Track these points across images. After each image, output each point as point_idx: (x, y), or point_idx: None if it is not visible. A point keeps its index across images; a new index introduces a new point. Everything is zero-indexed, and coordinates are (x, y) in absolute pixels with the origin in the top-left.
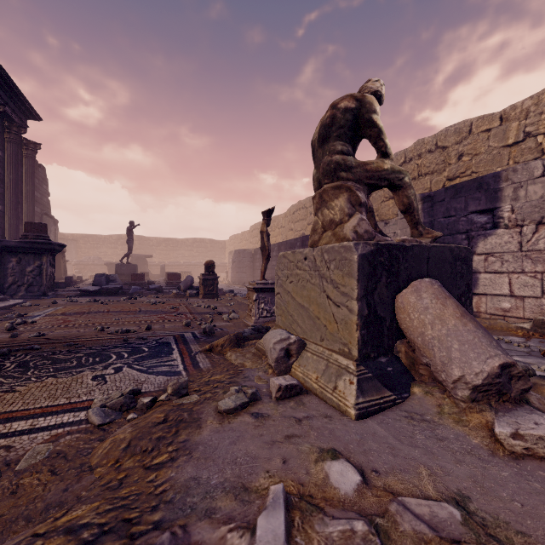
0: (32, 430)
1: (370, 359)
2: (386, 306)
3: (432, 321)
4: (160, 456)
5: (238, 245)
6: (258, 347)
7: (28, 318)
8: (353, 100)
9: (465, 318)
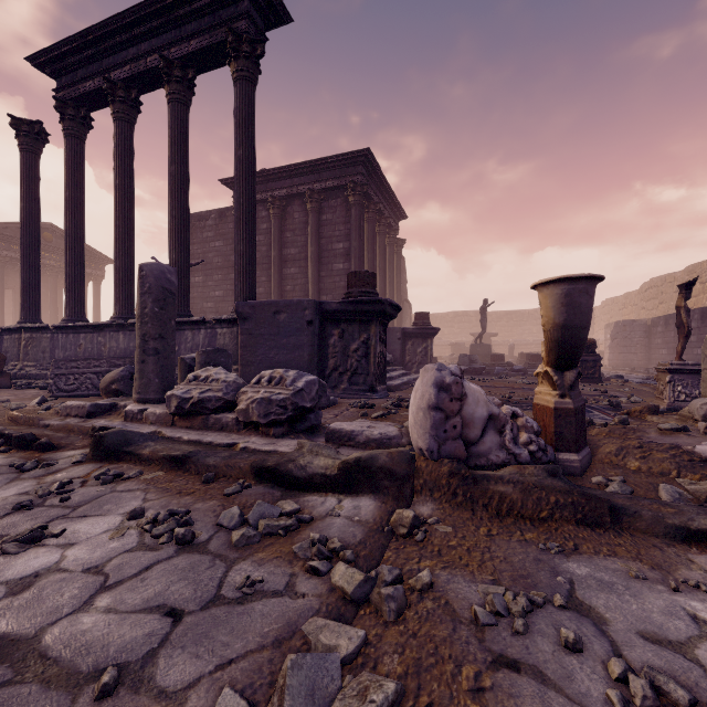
0: None
1: None
2: None
3: None
4: (629, 436)
5: (617, 313)
6: (681, 414)
7: None
8: None
9: None
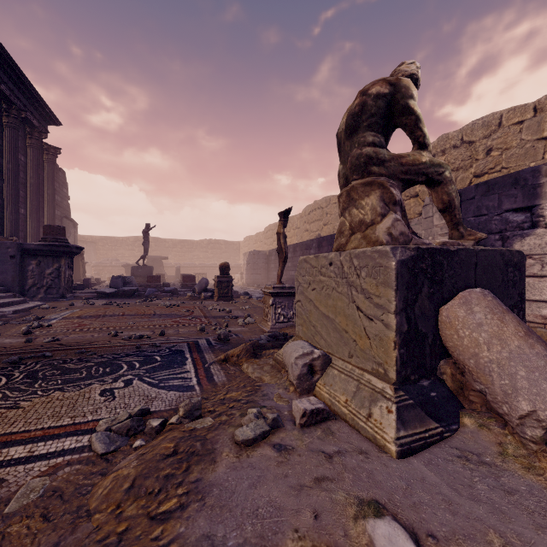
0: (30, 458)
1: (410, 383)
2: (428, 320)
3: (488, 340)
4: (168, 501)
5: (252, 246)
6: (277, 358)
7: (45, 322)
8: (386, 85)
9: (531, 337)
